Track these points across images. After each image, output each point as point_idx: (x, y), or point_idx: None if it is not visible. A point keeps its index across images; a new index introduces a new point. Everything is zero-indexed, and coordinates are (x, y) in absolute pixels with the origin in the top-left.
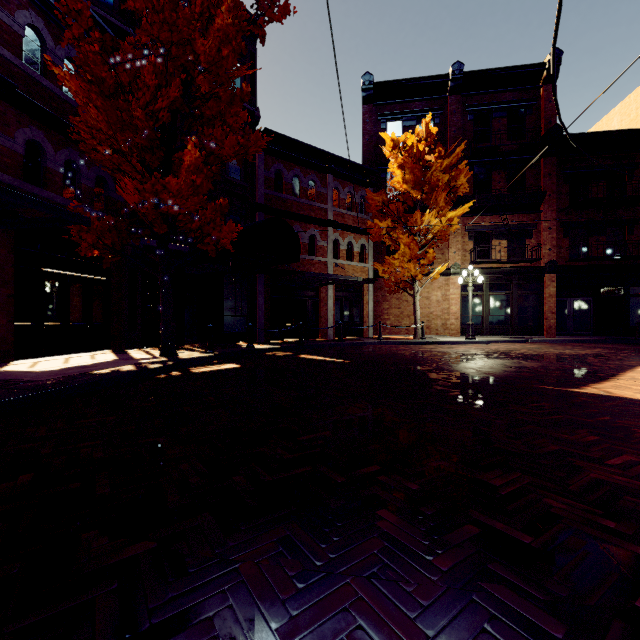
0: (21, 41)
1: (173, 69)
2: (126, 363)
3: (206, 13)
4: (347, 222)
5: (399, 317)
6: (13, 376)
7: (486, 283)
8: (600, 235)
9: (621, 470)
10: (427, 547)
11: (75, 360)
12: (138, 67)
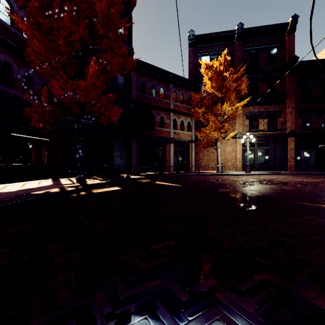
0: None
1: (82, 19)
2: (55, 187)
3: None
4: (180, 110)
5: (208, 161)
6: None
7: (256, 142)
8: (319, 116)
9: None
10: None
11: (28, 185)
12: (62, 17)
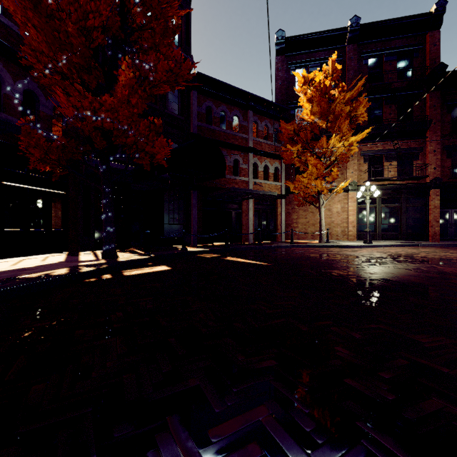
0: None
1: None
2: (65, 266)
3: None
4: (264, 149)
5: (306, 225)
6: None
7: (379, 197)
8: None
9: None
10: None
11: (25, 262)
12: None
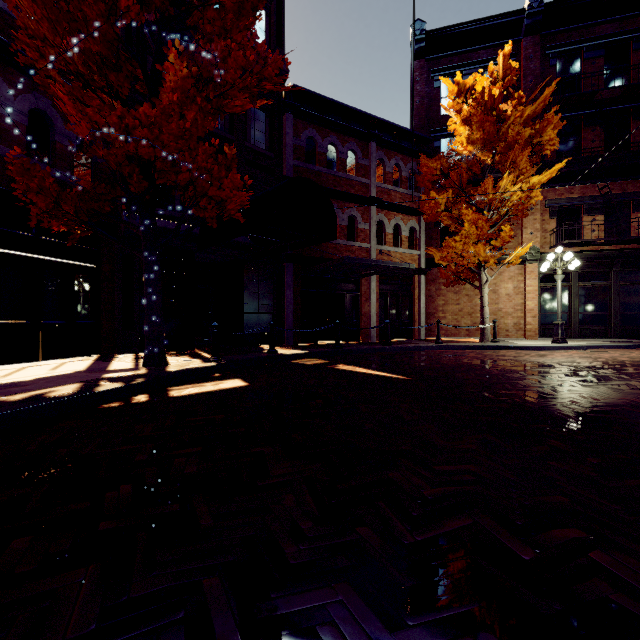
0: None
1: None
2: (79, 379)
3: None
4: (393, 200)
5: (457, 315)
6: None
7: (574, 271)
8: None
9: None
10: None
11: (25, 371)
12: None
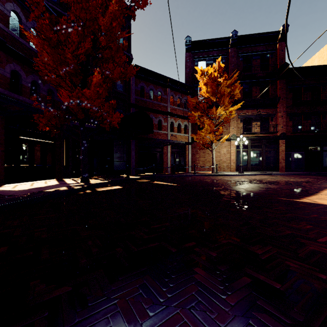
0: (8, 19)
1: (87, 33)
2: (63, 186)
3: (104, 4)
4: (177, 113)
5: (204, 162)
6: (3, 193)
7: (249, 144)
8: (308, 119)
9: (326, 245)
10: (222, 290)
11: (36, 184)
12: (69, 32)
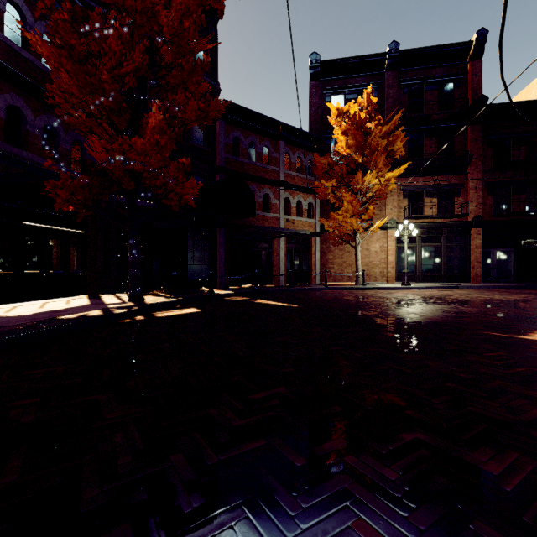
0: (2, 15)
1: (139, 38)
2: (95, 308)
3: None
4: (297, 183)
5: (342, 266)
6: None
7: (419, 236)
8: (521, 193)
9: None
10: None
11: (51, 305)
12: (106, 36)
